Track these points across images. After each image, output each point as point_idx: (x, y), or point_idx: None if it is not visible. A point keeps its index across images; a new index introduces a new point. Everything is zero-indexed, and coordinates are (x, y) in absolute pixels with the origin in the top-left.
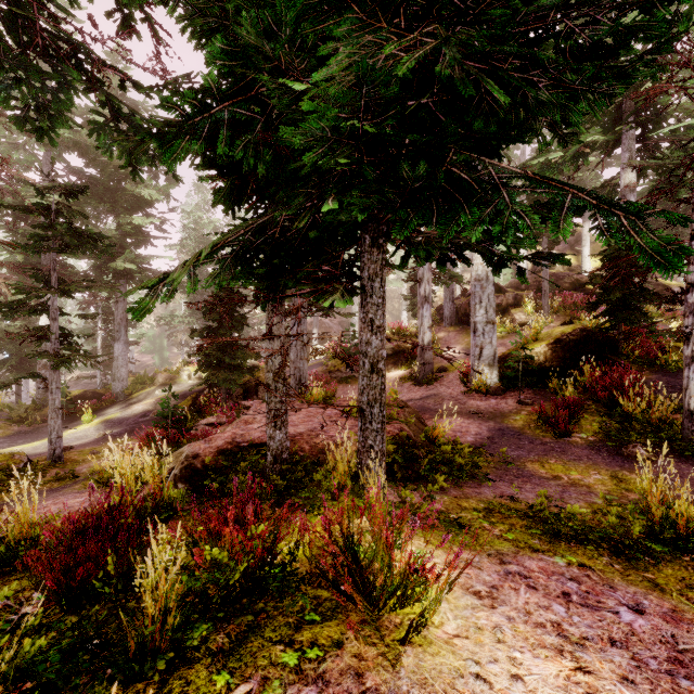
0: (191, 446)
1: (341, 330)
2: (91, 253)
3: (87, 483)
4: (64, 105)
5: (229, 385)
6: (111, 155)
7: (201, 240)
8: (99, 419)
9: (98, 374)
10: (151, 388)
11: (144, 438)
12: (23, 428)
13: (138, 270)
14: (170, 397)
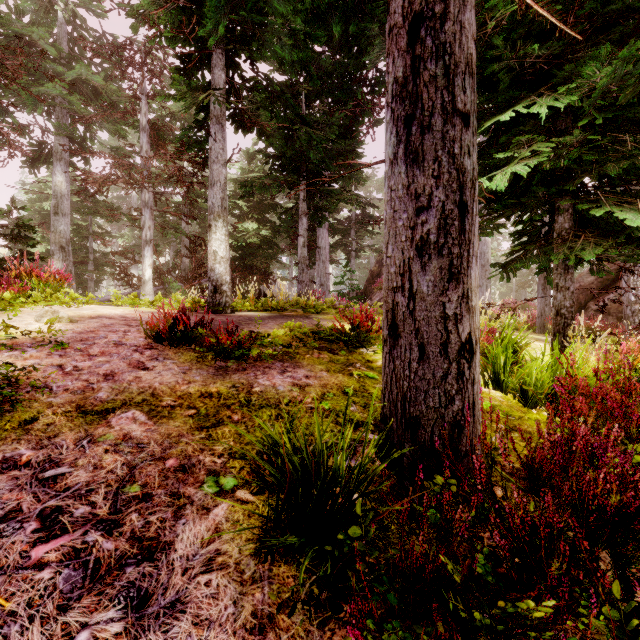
0: None
1: None
2: None
3: None
4: None
5: None
6: None
7: None
8: None
9: None
10: None
11: None
12: None
13: None
14: None
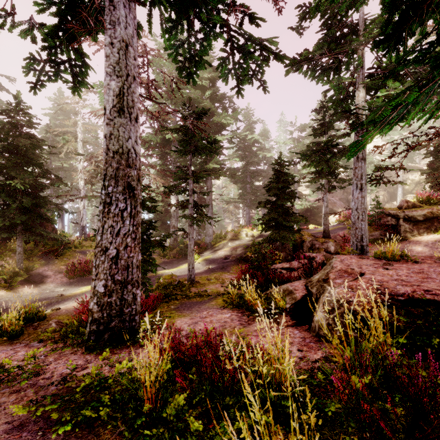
0: (332, 291)
1: (342, 204)
2: (207, 153)
3: (217, 301)
4: (205, 50)
5: (286, 241)
6: (226, 81)
7: (246, 150)
8: (201, 258)
9: (194, 232)
10: (225, 241)
11: (242, 274)
12: (165, 260)
13: (220, 168)
14: (239, 247)
